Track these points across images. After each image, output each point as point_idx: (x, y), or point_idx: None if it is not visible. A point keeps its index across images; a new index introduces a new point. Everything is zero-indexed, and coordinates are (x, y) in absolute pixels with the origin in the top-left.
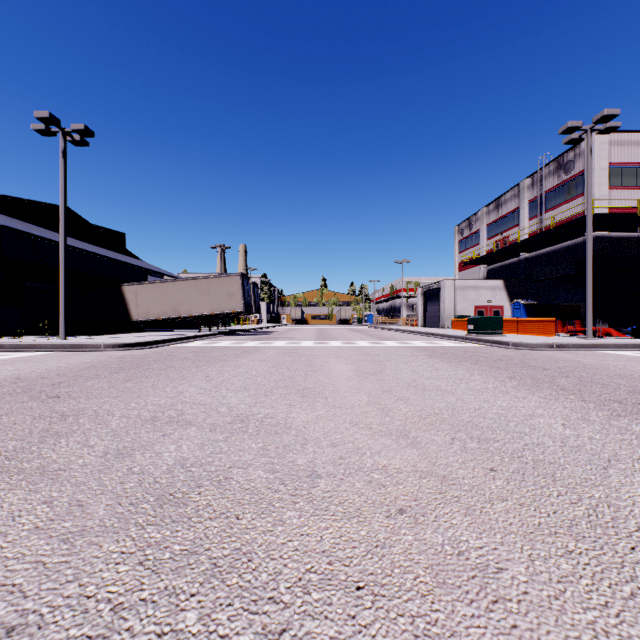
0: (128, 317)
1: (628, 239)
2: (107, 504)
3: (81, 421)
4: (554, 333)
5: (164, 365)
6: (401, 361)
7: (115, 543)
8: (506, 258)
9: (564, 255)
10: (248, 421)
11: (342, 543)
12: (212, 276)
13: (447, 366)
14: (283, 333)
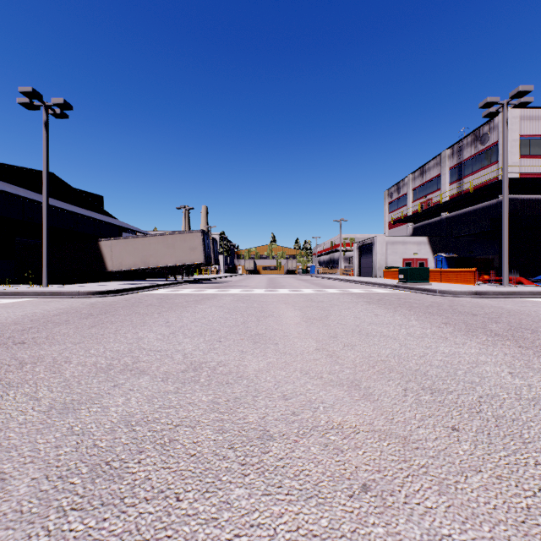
0: (104, 268)
1: (536, 201)
2: (32, 477)
3: (37, 369)
4: (474, 282)
5: (130, 311)
6: (343, 307)
7: (25, 540)
8: (429, 217)
9: (480, 214)
10: (201, 369)
11: (300, 540)
12: (177, 232)
13: (385, 312)
14: (238, 282)
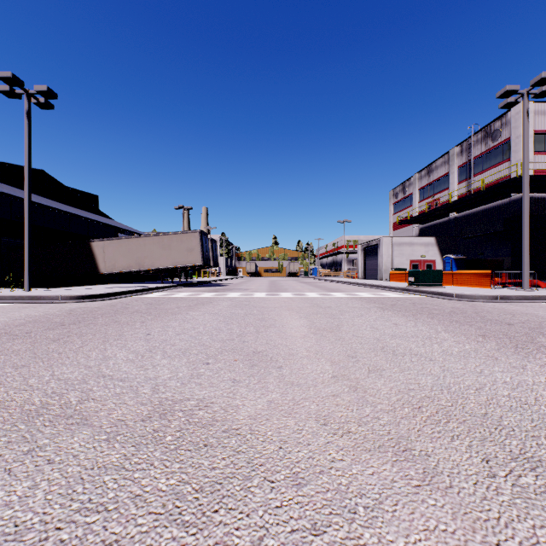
0: (96, 270)
1: None
2: None
3: None
4: (490, 285)
5: (110, 319)
6: (355, 314)
7: None
8: (437, 218)
9: (491, 214)
10: (171, 415)
11: None
12: (173, 233)
13: (405, 320)
14: (238, 284)
